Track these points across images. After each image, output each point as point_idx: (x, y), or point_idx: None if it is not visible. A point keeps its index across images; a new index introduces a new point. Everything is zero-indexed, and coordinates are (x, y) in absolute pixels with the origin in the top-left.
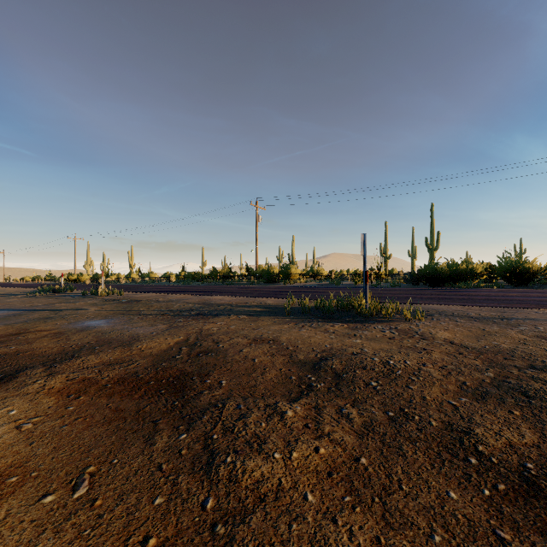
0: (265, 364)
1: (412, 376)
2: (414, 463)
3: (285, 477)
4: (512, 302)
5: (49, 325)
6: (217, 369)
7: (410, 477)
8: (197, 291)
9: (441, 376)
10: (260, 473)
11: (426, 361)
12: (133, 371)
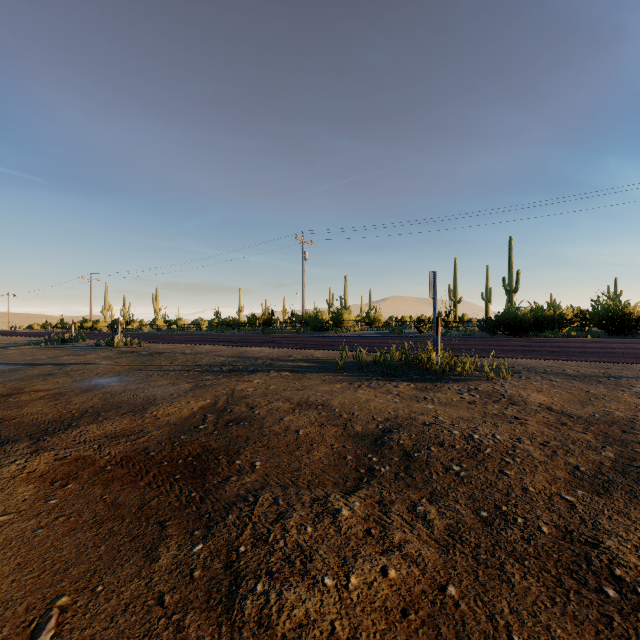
0: (312, 438)
1: (505, 457)
2: (525, 596)
3: (341, 619)
4: (616, 356)
5: (48, 383)
6: (250, 445)
7: (523, 620)
8: (232, 342)
9: (544, 457)
10: (303, 613)
11: (522, 436)
12: (143, 446)
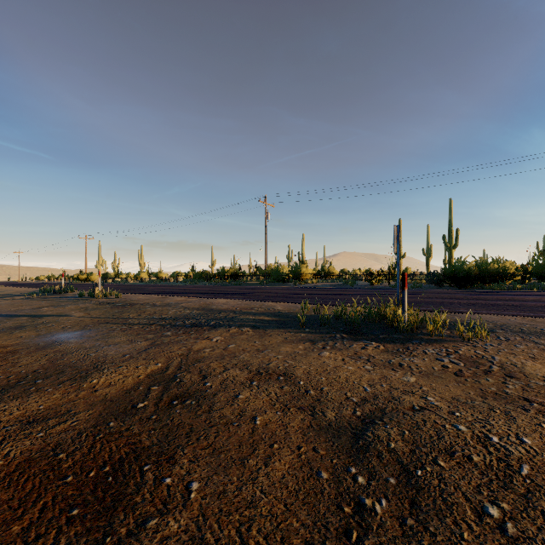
0: (272, 431)
1: None
2: None
3: None
4: None
5: (10, 338)
6: (191, 443)
7: None
8: (201, 293)
9: None
10: None
11: None
12: (56, 441)
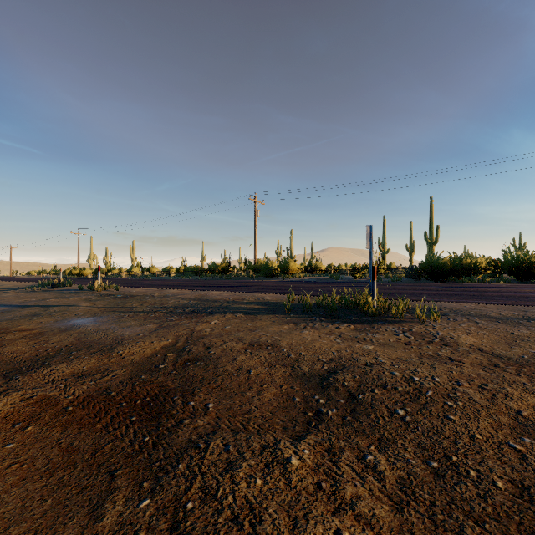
0: (262, 378)
1: (447, 400)
2: None
3: None
4: (530, 300)
5: (32, 323)
6: (204, 385)
7: None
8: (195, 286)
9: (485, 401)
10: None
11: (459, 378)
12: (105, 386)
